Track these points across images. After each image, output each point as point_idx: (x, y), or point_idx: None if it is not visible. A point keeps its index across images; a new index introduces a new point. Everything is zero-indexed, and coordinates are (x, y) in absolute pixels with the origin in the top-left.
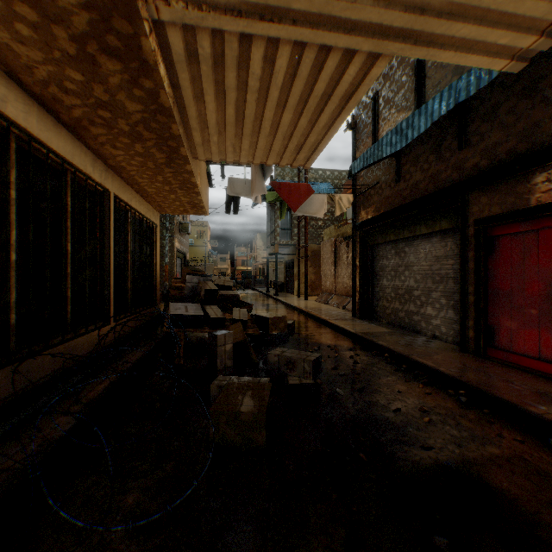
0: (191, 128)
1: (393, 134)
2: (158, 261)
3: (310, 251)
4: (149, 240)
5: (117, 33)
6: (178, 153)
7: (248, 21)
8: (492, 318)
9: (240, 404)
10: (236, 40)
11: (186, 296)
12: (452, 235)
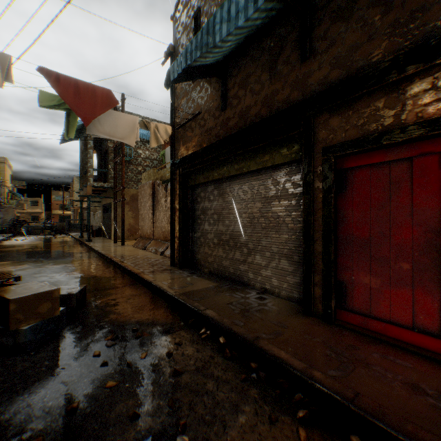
0: None
1: (233, 1)
2: None
3: (130, 195)
4: None
5: None
6: None
7: None
8: (345, 272)
9: None
10: None
11: None
12: (286, 172)
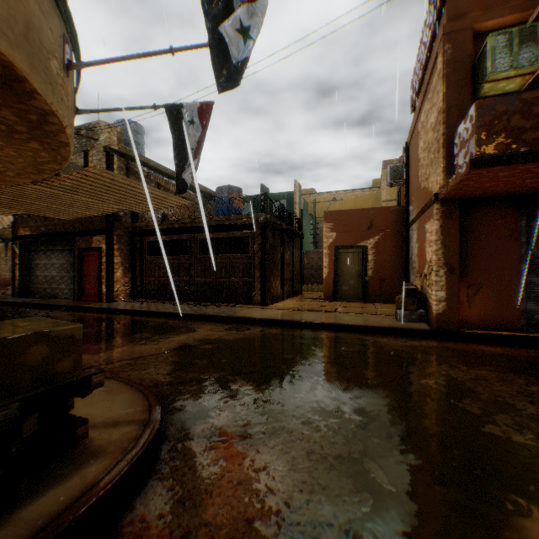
0: None
1: None
2: None
3: None
4: None
5: None
6: None
7: None
8: (85, 285)
9: None
10: None
11: None
12: (74, 252)
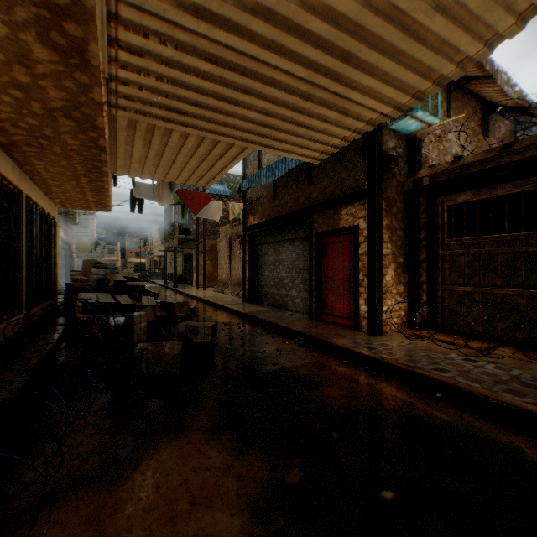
0: (118, 157)
1: (267, 170)
2: (57, 254)
3: (208, 246)
4: (51, 234)
5: (83, 112)
6: (100, 169)
7: (174, 124)
8: (325, 295)
9: (163, 352)
10: (164, 126)
11: (93, 287)
12: (306, 241)
